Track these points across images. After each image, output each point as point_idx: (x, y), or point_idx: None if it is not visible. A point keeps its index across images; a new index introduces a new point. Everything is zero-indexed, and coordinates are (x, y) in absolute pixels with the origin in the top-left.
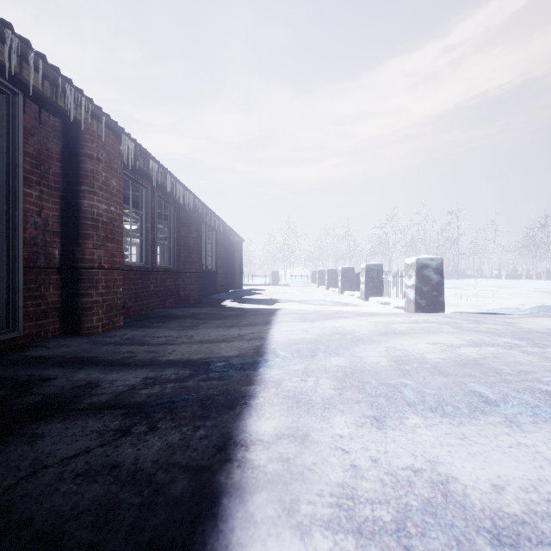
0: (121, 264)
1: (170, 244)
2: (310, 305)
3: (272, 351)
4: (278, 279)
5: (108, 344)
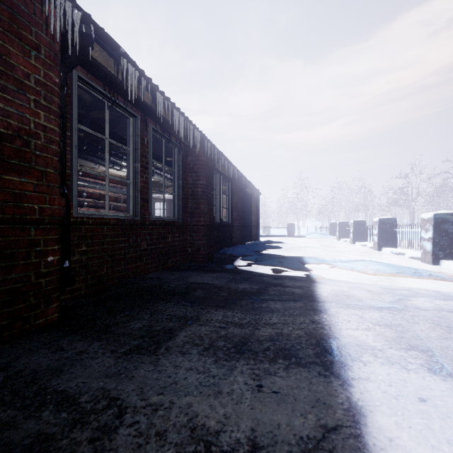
0: (48, 214)
1: (174, 192)
2: (355, 271)
3: None
4: (293, 231)
5: None
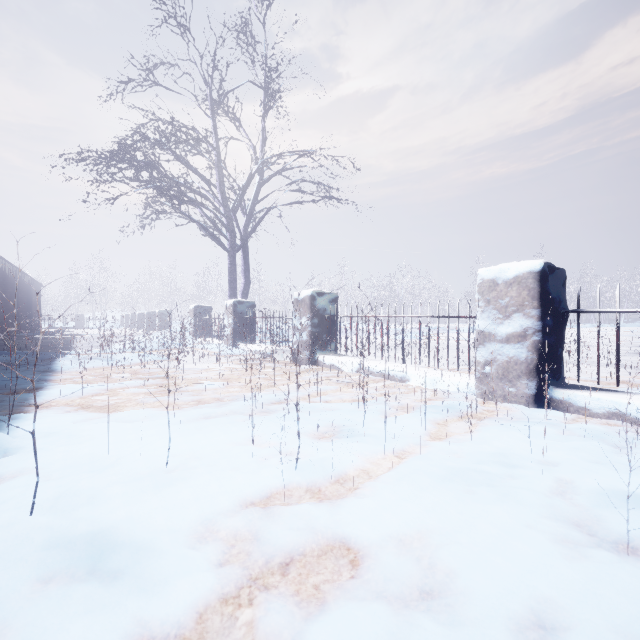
0: None
1: None
2: None
3: (78, 338)
4: (83, 322)
5: (2, 342)
